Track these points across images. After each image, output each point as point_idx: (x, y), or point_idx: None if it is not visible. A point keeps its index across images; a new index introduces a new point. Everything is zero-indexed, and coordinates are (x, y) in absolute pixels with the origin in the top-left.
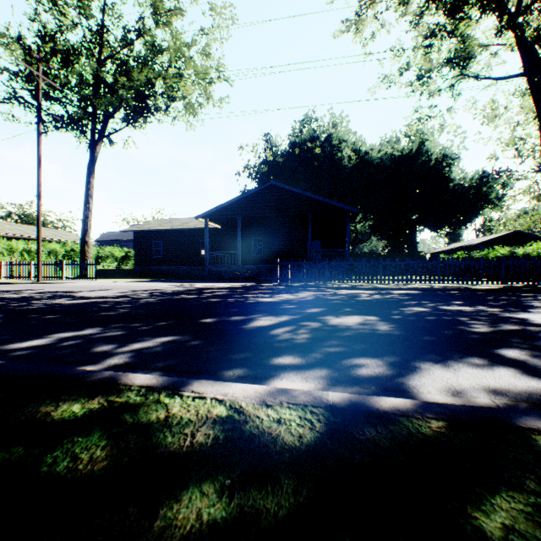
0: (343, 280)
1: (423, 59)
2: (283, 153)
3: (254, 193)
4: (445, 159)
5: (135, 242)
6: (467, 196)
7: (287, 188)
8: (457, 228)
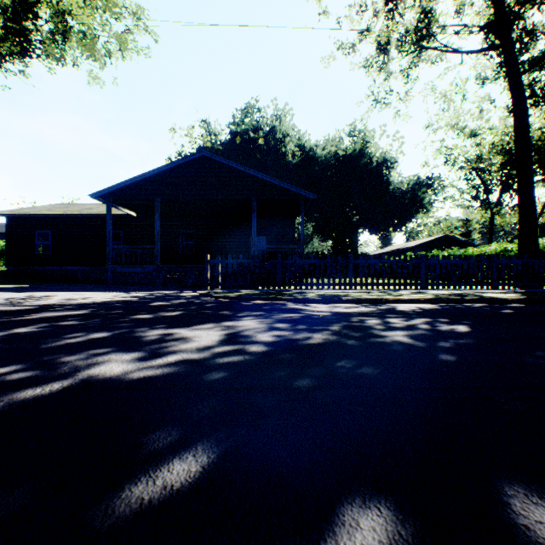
0: (302, 285)
1: (385, 25)
2: (223, 143)
3: (178, 166)
4: (386, 162)
5: (8, 231)
6: (403, 200)
7: (225, 162)
8: (394, 231)
